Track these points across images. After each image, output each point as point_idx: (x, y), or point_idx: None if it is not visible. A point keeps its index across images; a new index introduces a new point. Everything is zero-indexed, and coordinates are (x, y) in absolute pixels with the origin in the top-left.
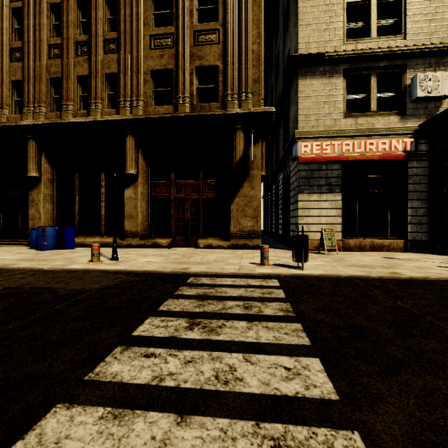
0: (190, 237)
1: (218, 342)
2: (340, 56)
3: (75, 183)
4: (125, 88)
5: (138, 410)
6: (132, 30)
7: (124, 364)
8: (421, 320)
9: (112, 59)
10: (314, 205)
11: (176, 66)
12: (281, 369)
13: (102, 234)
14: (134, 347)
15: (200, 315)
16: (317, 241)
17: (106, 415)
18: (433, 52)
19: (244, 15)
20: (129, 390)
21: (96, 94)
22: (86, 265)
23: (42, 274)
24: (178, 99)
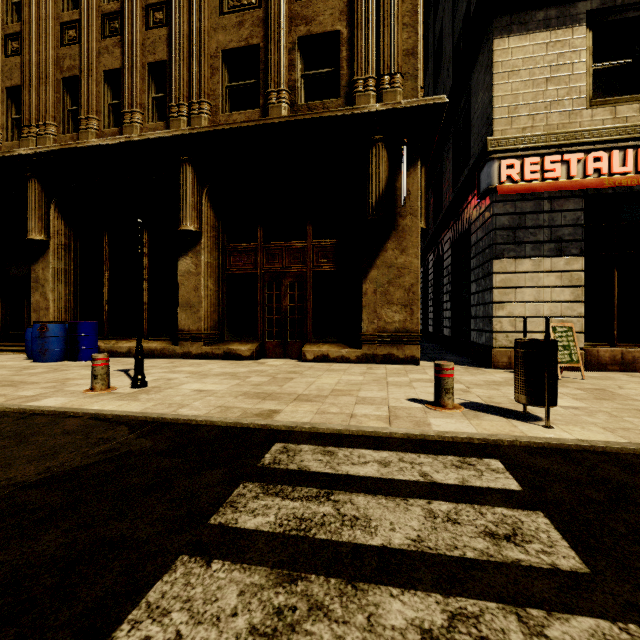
0: (290, 341)
1: None
2: None
3: (103, 251)
4: (179, 84)
5: None
6: None
7: None
8: None
9: (158, 38)
10: (526, 281)
11: (264, 39)
12: None
13: (145, 334)
14: None
15: None
16: None
17: None
18: None
19: None
20: None
21: (133, 97)
22: (73, 399)
23: None
24: (268, 97)
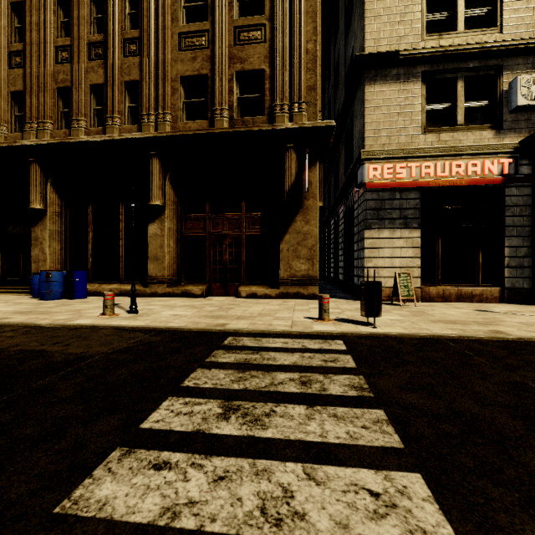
0: (230, 284)
1: (265, 442)
2: (418, 55)
3: (88, 217)
4: (149, 99)
5: None
6: (158, 27)
7: (120, 482)
8: None
9: (133, 64)
10: (385, 243)
11: (211, 70)
12: (364, 494)
13: (121, 279)
14: (139, 450)
15: (239, 394)
16: (389, 288)
17: None
18: None
19: (297, 5)
20: None
21: (114, 106)
22: (96, 320)
23: (37, 332)
24: (214, 112)
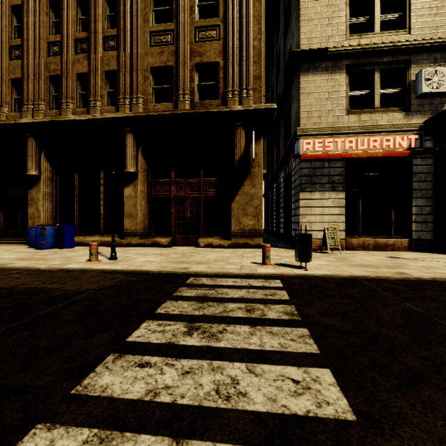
0: (190, 236)
1: (219, 350)
2: (343, 51)
3: (74, 182)
4: (125, 85)
5: (128, 432)
6: (132, 27)
7: (115, 375)
8: (436, 325)
9: (111, 57)
10: (316, 203)
11: (176, 62)
12: (288, 382)
13: (102, 232)
14: (127, 355)
15: (200, 318)
16: (319, 240)
17: (91, 438)
18: (439, 47)
19: (245, 10)
20: (119, 407)
21: (96, 91)
22: (84, 265)
23: (38, 274)
24: (178, 96)
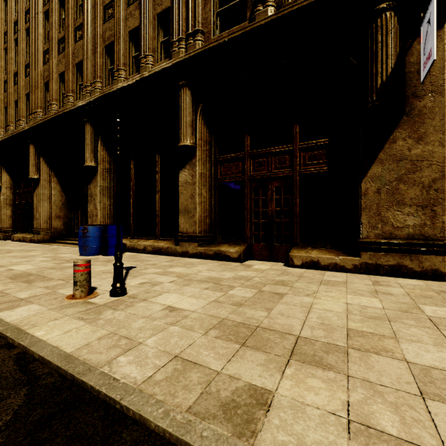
0: (276, 244)
1: None
2: None
3: (130, 171)
4: (179, 22)
5: None
6: None
7: None
8: None
9: None
10: None
11: None
12: None
13: (157, 235)
14: None
15: None
16: None
17: None
18: None
19: None
20: None
21: (146, 44)
22: (41, 310)
23: None
24: (254, 6)
